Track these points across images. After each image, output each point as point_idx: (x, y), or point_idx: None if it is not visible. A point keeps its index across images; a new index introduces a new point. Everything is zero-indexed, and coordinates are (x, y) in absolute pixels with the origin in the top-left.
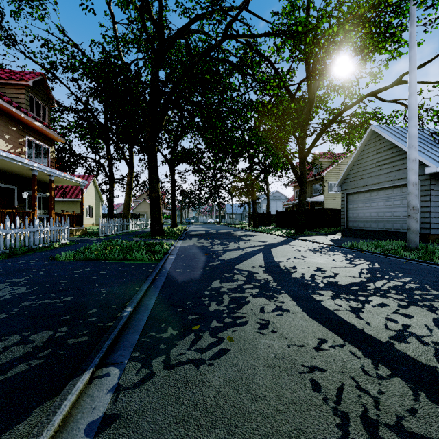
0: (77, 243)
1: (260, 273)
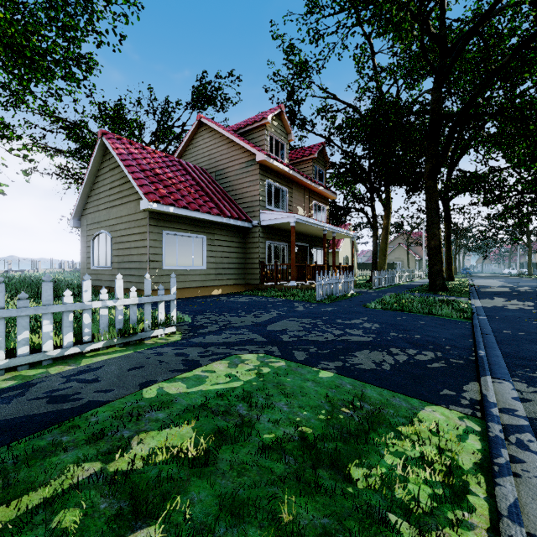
0: (360, 294)
1: None
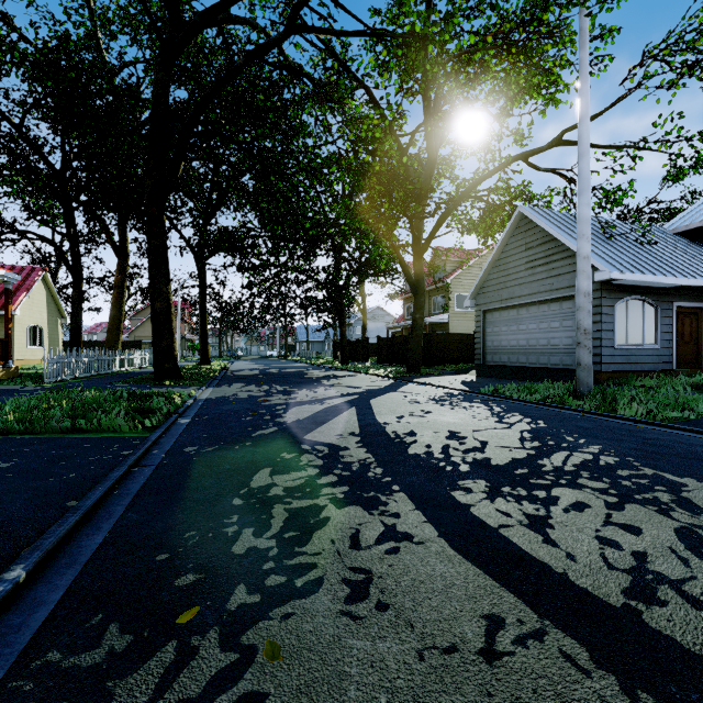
0: None
1: (351, 448)
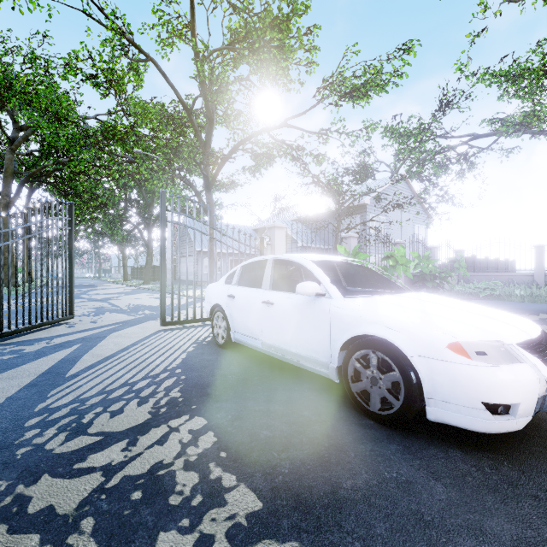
0: None
1: None
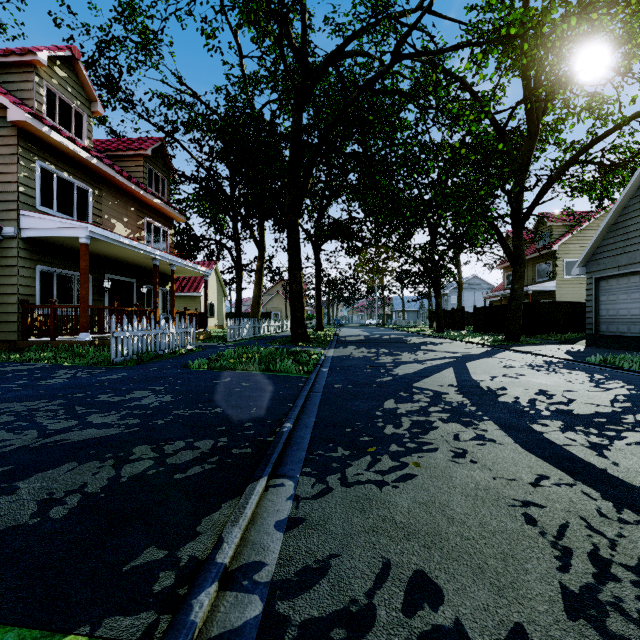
0: (203, 349)
1: (451, 394)
